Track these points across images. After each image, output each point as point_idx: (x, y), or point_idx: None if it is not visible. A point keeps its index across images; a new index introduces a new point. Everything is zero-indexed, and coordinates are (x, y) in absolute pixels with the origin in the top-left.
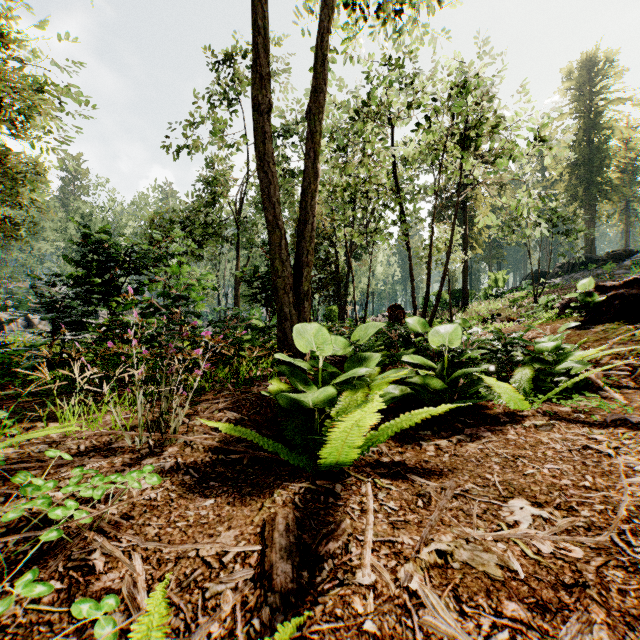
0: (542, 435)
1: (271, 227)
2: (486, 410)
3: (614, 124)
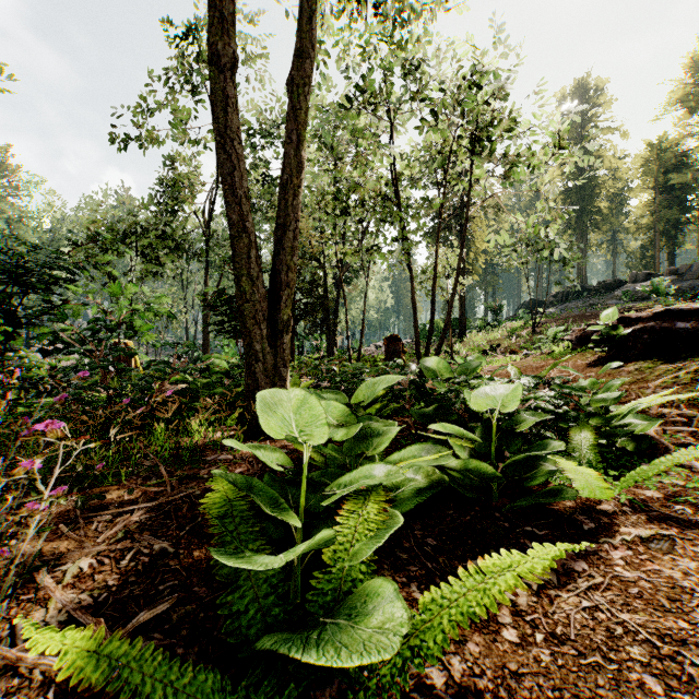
0: (666, 565)
1: (235, 230)
2: (552, 504)
3: (604, 153)
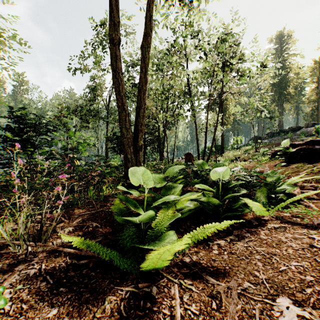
0: (280, 235)
1: (120, 109)
2: (243, 216)
3: (292, 66)
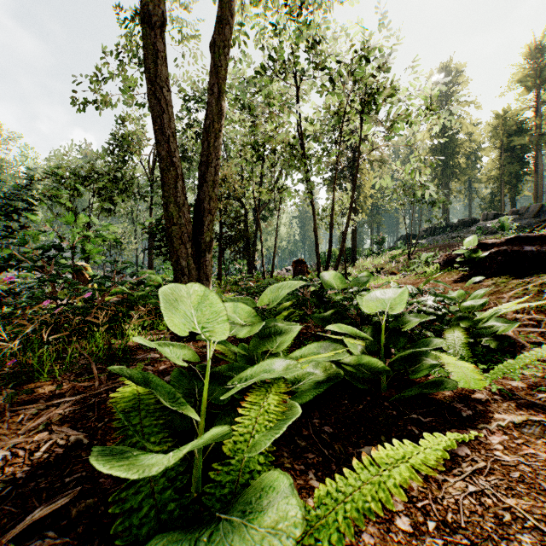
0: (540, 448)
1: (164, 164)
2: (433, 393)
3: (463, 121)
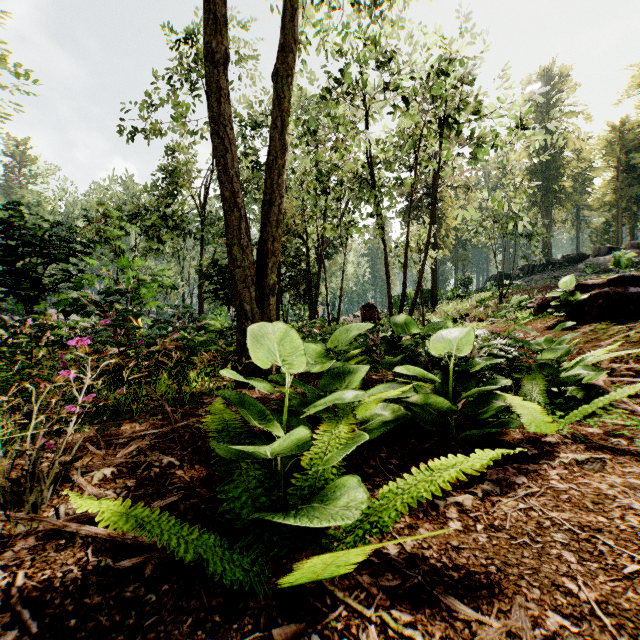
0: (596, 479)
1: (228, 205)
2: (502, 436)
3: (568, 135)
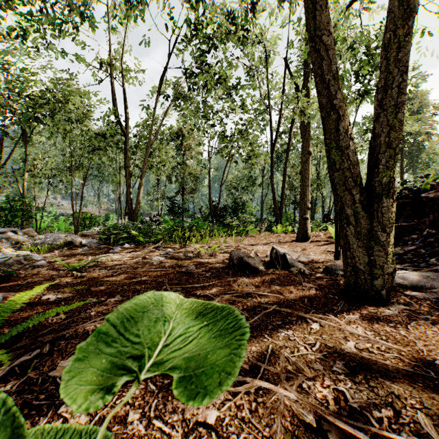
0: None
1: (274, 202)
2: None
3: None
